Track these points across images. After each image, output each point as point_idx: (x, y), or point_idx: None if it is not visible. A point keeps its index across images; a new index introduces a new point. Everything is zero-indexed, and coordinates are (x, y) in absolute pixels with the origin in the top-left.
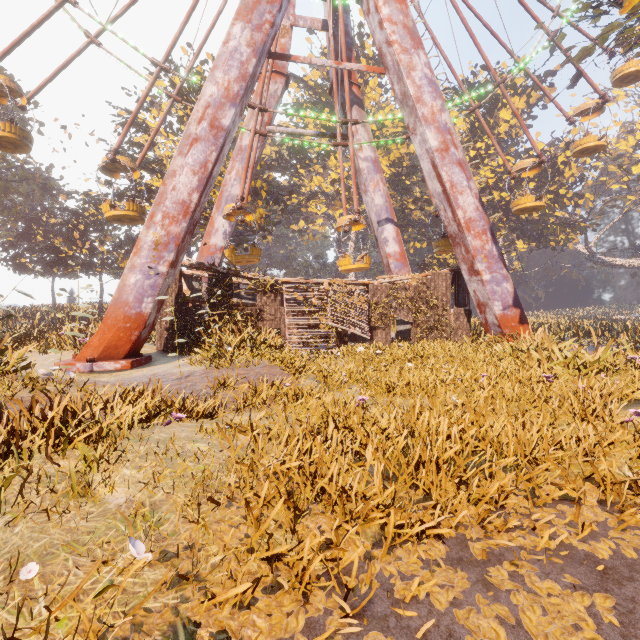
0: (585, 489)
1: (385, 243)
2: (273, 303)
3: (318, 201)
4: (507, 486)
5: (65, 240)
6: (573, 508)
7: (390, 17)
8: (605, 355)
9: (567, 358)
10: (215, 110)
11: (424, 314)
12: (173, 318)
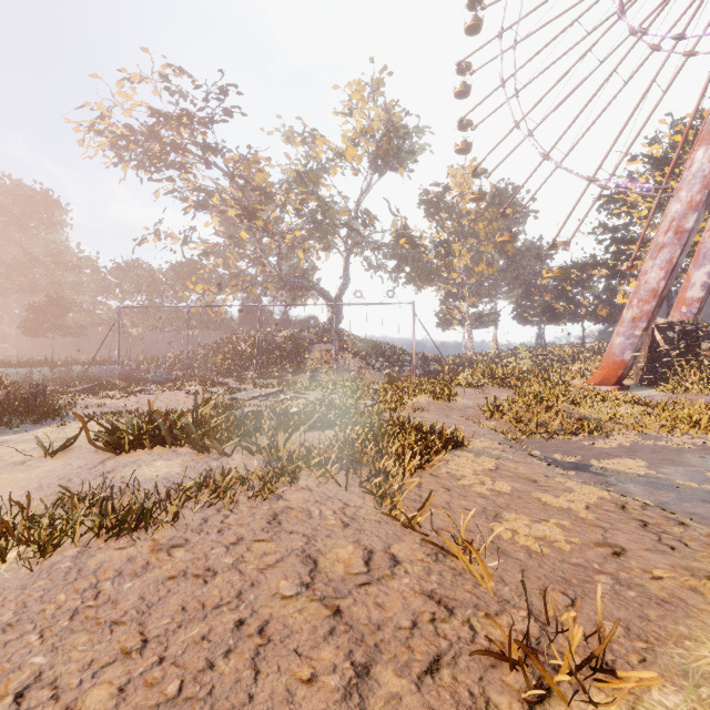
0: None
1: None
2: None
3: None
4: None
5: (552, 296)
6: None
7: None
8: None
9: None
10: (678, 221)
11: None
12: (646, 362)
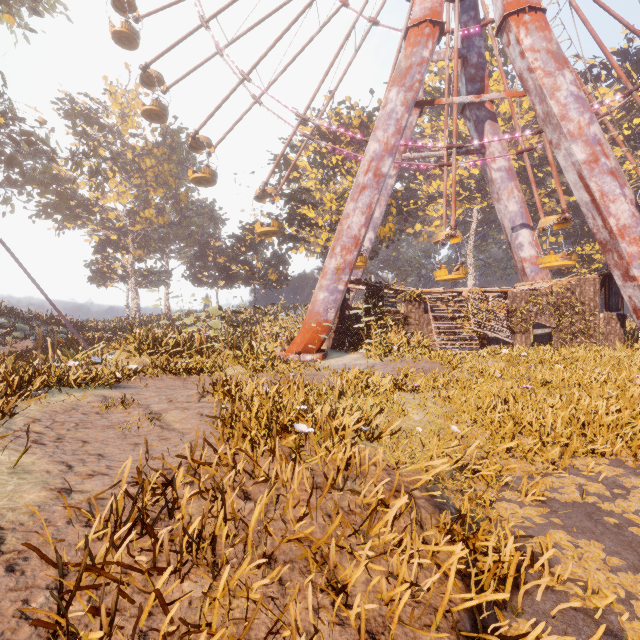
0: None
1: (520, 248)
2: (417, 310)
3: (436, 204)
4: None
5: (226, 259)
6: None
7: (532, 46)
8: None
9: None
10: (377, 162)
11: (568, 319)
12: (338, 323)
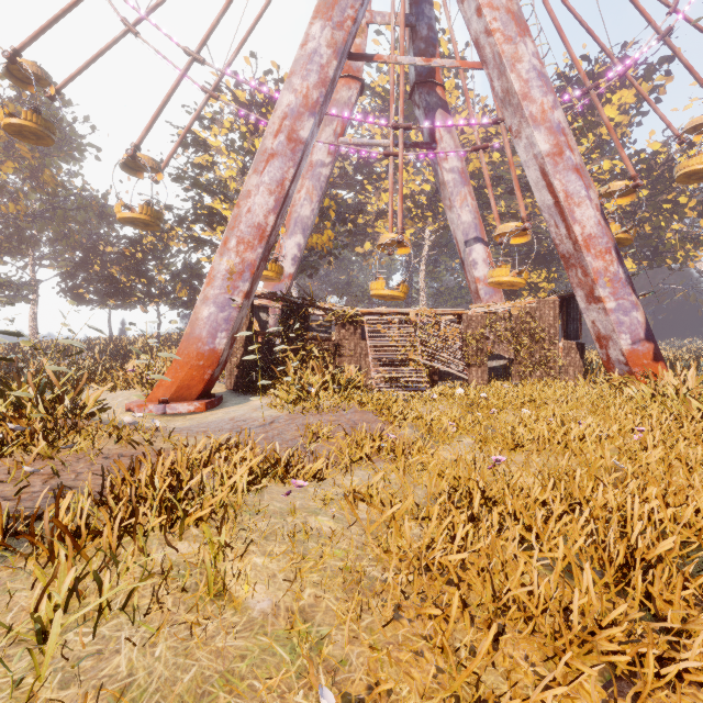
0: None
1: (473, 266)
2: (352, 337)
3: (386, 220)
4: None
5: (122, 269)
6: None
7: (490, 2)
8: None
9: None
10: (293, 121)
11: (527, 349)
12: (244, 354)
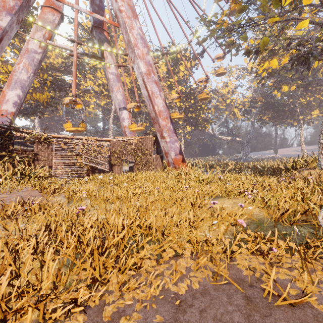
0: (186, 247)
1: (123, 120)
2: (46, 150)
3: (90, 95)
4: (148, 254)
5: None
6: (177, 261)
7: None
8: (210, 176)
9: (196, 178)
10: None
11: (140, 157)
12: None
